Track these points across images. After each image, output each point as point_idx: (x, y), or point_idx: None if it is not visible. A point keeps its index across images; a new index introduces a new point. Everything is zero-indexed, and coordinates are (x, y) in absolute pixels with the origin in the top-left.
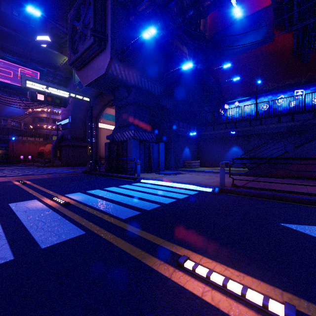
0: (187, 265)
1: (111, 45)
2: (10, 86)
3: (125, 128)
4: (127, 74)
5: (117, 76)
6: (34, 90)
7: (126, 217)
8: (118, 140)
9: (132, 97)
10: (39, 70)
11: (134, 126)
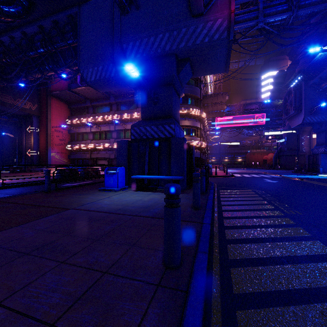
0: (296, 178)
1: (304, 110)
2: (251, 126)
3: (319, 146)
4: (317, 118)
5: (310, 121)
6: (267, 135)
7: (294, 177)
8: (315, 153)
9: (323, 128)
10: (266, 112)
11: (325, 145)
